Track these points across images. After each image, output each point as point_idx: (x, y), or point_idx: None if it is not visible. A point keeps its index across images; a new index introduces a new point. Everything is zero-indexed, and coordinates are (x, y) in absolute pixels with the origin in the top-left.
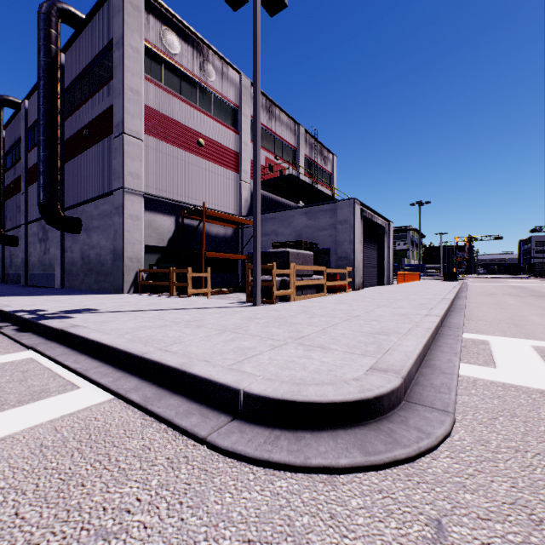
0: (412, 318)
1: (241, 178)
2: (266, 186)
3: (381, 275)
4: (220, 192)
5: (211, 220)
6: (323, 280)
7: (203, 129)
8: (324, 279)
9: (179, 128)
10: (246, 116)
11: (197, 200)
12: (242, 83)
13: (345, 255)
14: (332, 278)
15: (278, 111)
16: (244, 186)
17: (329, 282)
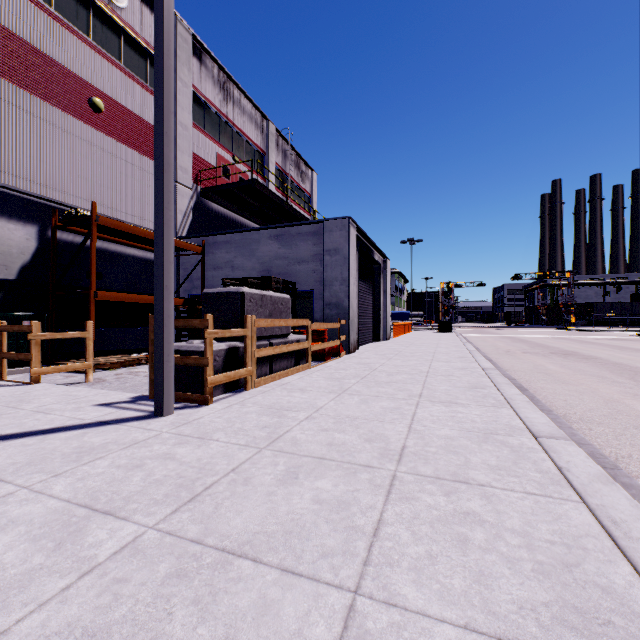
0: (526, 451)
1: (176, 178)
2: (218, 197)
3: (377, 328)
4: (138, 194)
5: (118, 238)
6: (306, 342)
7: (103, 82)
8: (307, 341)
9: (47, 65)
10: (185, 83)
11: (88, 202)
12: (178, 31)
13: (335, 300)
14: (318, 335)
15: (237, 92)
16: (182, 192)
17: (316, 344)
